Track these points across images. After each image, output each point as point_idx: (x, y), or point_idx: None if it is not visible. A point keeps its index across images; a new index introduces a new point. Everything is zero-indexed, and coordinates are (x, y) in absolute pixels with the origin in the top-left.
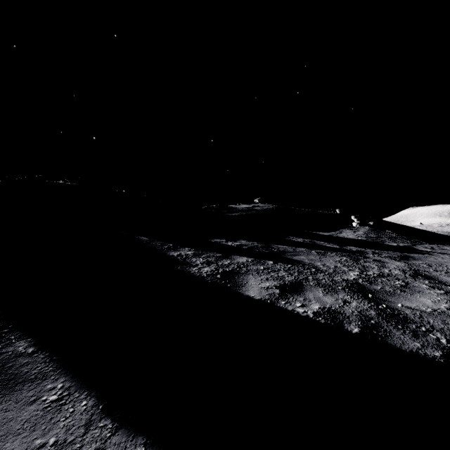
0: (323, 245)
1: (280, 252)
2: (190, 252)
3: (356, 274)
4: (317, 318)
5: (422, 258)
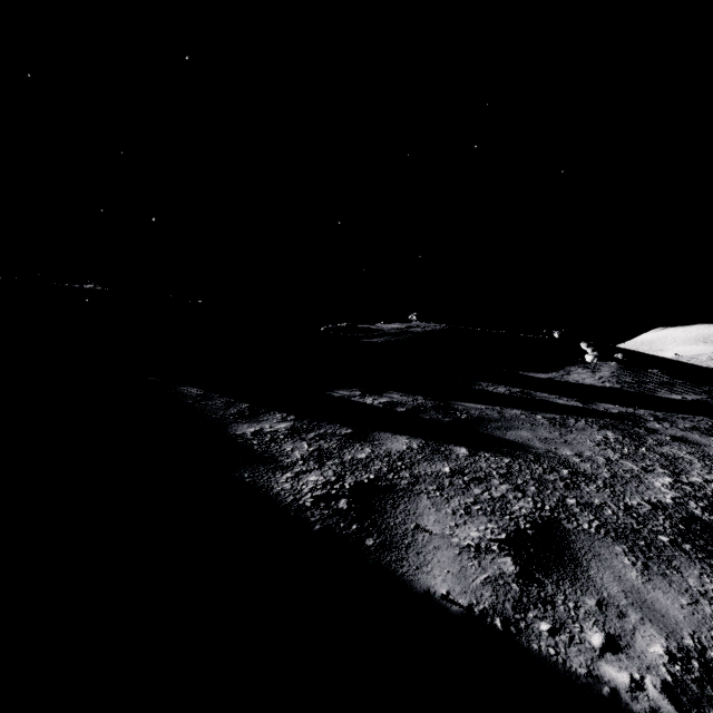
0: (550, 400)
1: (475, 419)
2: (284, 425)
3: (668, 484)
4: None
5: None
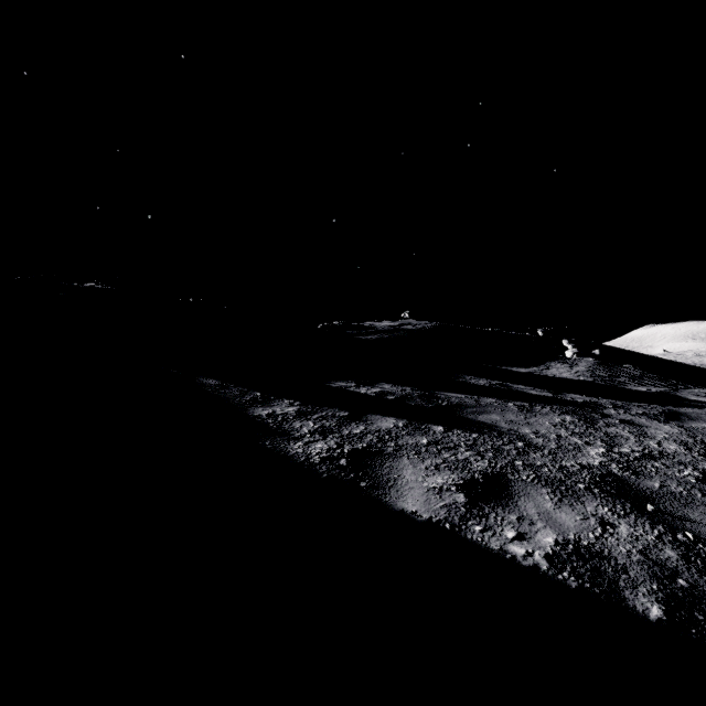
0: (525, 391)
1: (454, 406)
2: (292, 409)
3: (601, 453)
4: (559, 574)
5: (703, 416)
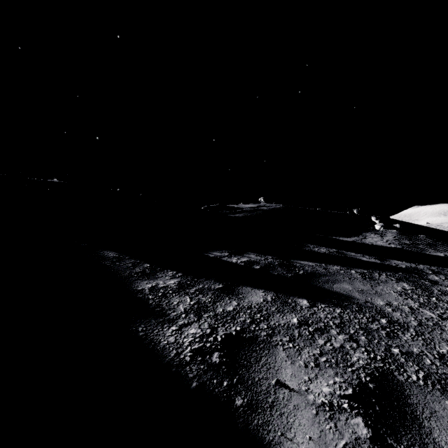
0: (358, 258)
1: (309, 275)
2: (173, 281)
3: None
4: None
5: None
